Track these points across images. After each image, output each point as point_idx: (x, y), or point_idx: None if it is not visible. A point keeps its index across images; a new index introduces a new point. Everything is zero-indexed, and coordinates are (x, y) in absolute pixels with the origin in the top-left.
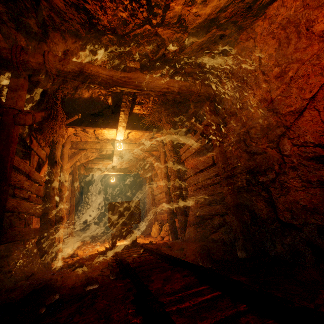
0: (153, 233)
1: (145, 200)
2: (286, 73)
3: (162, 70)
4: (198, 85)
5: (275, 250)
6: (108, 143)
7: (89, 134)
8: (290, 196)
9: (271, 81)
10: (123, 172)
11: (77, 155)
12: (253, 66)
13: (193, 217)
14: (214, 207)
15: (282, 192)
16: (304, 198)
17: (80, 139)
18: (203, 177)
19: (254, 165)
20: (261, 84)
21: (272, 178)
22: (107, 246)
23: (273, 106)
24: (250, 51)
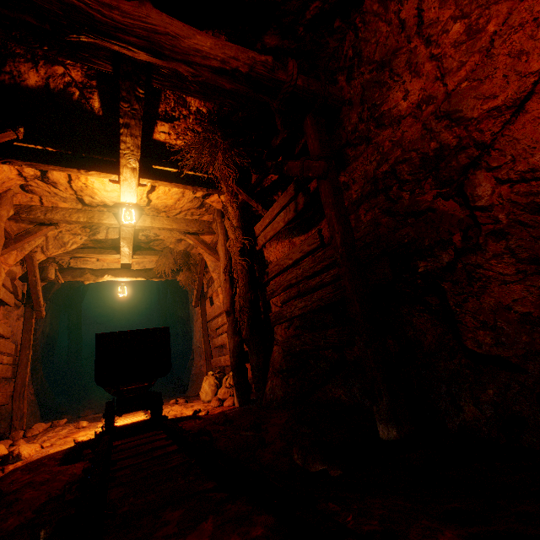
0: (204, 393)
1: (192, 333)
2: (480, 29)
3: (214, 33)
4: (292, 67)
5: (460, 418)
6: (105, 213)
7: (60, 191)
8: (491, 297)
9: (446, 54)
10: (144, 277)
11: (34, 236)
12: (404, 33)
13: (280, 358)
14: (323, 334)
15: (471, 289)
16: (522, 297)
17: (39, 201)
18: (301, 275)
19: (412, 235)
20: (423, 67)
21: (447, 263)
22: (98, 429)
23: (451, 107)
24: (399, 2)
